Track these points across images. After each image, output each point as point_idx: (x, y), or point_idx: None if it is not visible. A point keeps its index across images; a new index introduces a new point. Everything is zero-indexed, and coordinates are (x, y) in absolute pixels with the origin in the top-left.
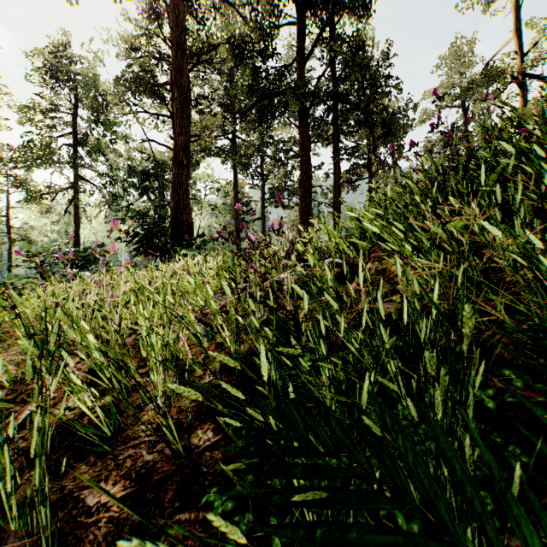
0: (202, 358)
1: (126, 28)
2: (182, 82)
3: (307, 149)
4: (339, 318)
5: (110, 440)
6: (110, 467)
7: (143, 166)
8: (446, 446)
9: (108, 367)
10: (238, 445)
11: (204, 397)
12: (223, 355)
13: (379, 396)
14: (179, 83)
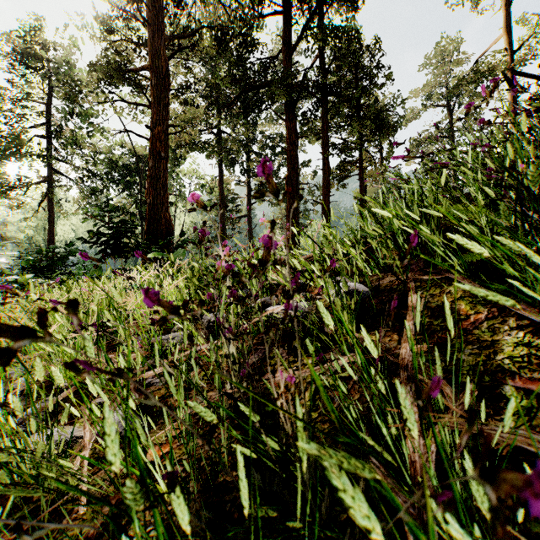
0: (99, 523)
1: (105, 14)
2: (159, 66)
3: (295, 143)
4: None
5: None
6: None
7: (123, 160)
8: None
9: None
10: None
11: None
12: (147, 512)
13: None
14: (157, 67)
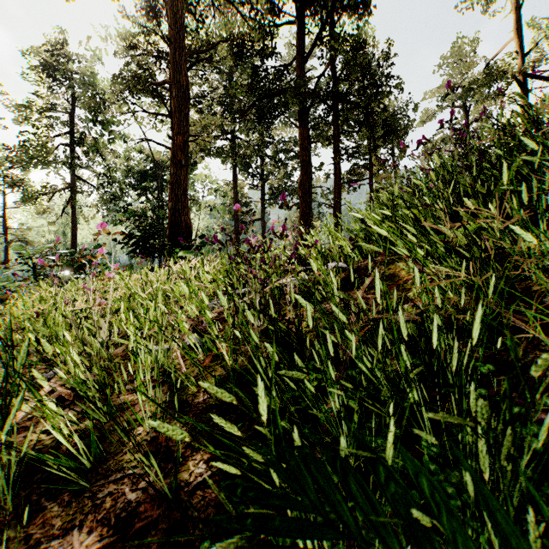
0: (196, 372)
1: (124, 26)
2: (180, 80)
3: (307, 149)
4: (349, 333)
5: (89, 473)
6: (86, 509)
7: (141, 166)
8: (507, 528)
9: (75, 401)
10: (232, 513)
11: (197, 419)
12: (219, 368)
13: (396, 424)
14: (178, 81)
